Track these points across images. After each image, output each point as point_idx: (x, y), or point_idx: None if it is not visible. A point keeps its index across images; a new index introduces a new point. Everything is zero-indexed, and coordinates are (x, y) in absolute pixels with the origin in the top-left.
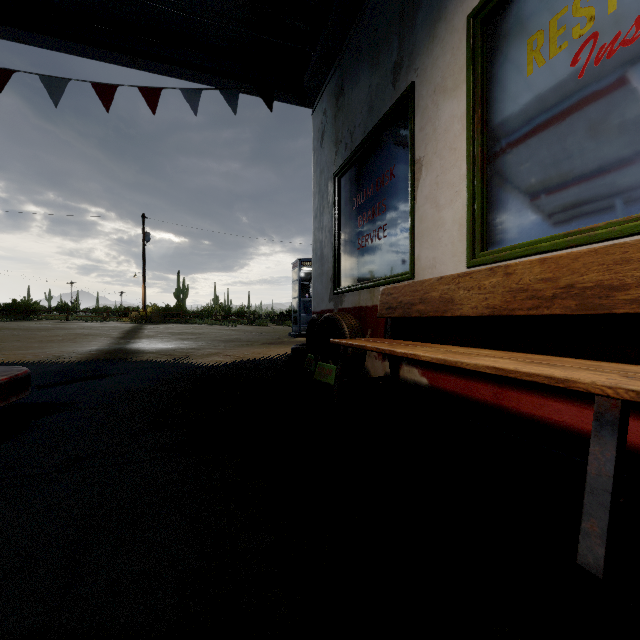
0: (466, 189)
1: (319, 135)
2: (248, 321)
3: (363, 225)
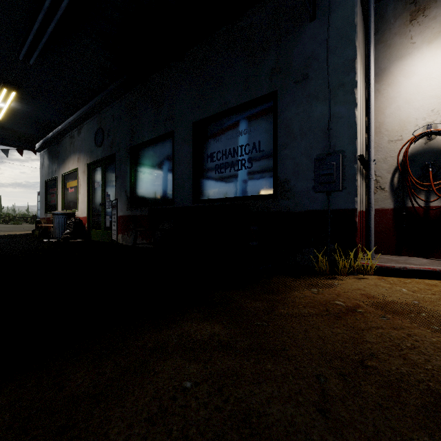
0: (62, 200)
1: (42, 164)
2: (4, 221)
3: (52, 197)
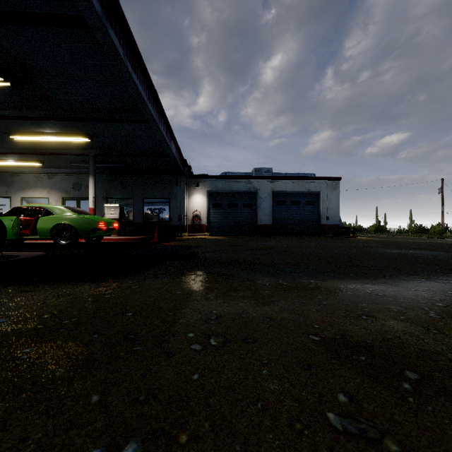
0: None
1: None
2: None
3: None
